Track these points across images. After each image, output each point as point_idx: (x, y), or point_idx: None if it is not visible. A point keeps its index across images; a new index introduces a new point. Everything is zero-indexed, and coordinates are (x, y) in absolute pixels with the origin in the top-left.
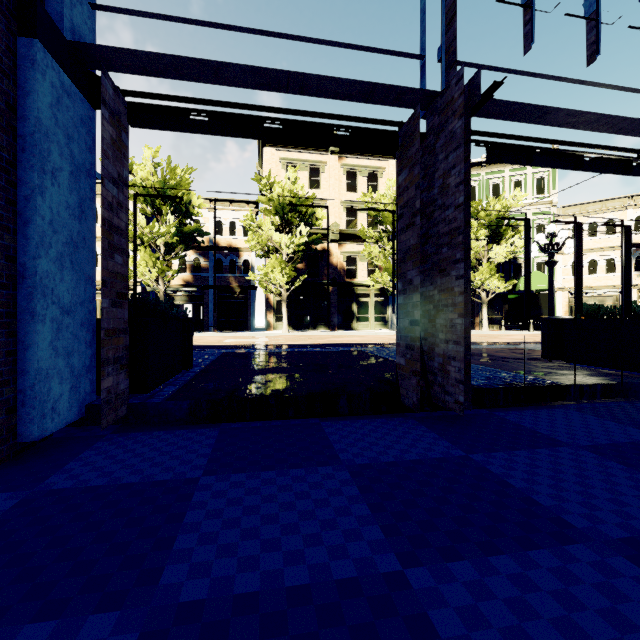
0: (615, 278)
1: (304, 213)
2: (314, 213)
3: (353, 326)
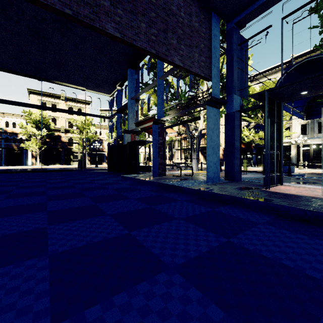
0: None
1: (46, 124)
2: (50, 124)
3: (71, 163)
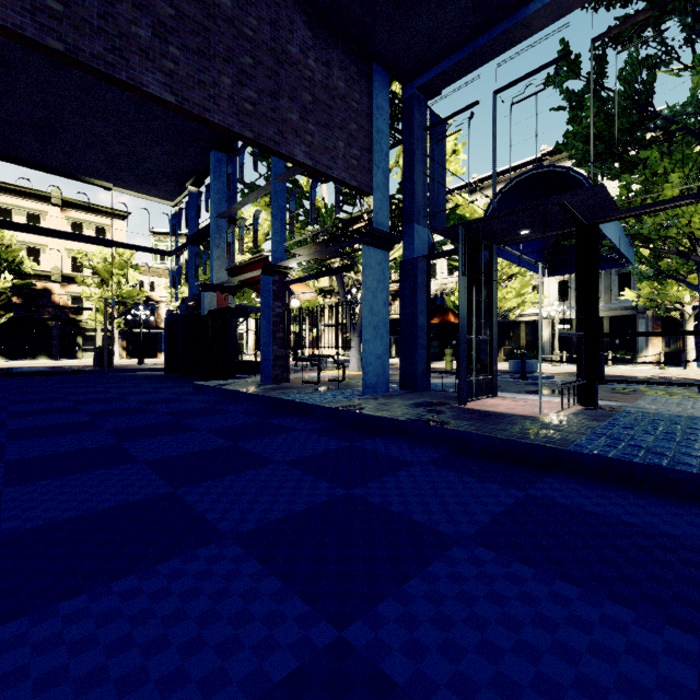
0: None
1: (12, 261)
2: (24, 262)
3: (79, 356)
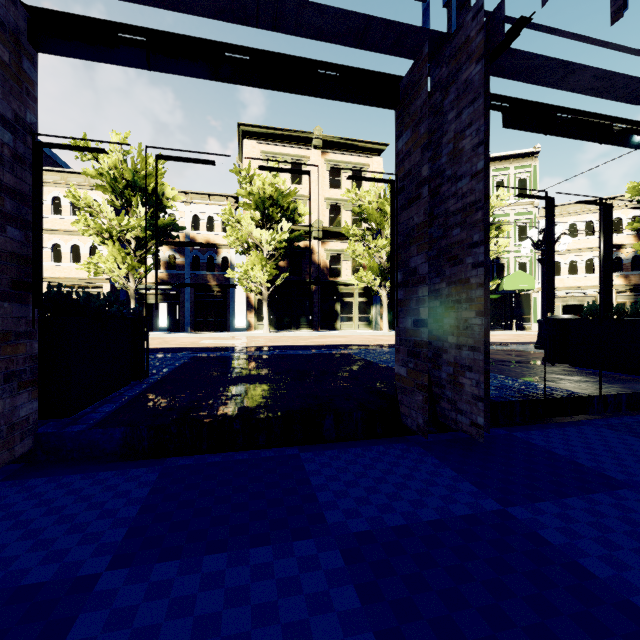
0: (594, 279)
1: (286, 208)
2: (296, 209)
3: (337, 326)
